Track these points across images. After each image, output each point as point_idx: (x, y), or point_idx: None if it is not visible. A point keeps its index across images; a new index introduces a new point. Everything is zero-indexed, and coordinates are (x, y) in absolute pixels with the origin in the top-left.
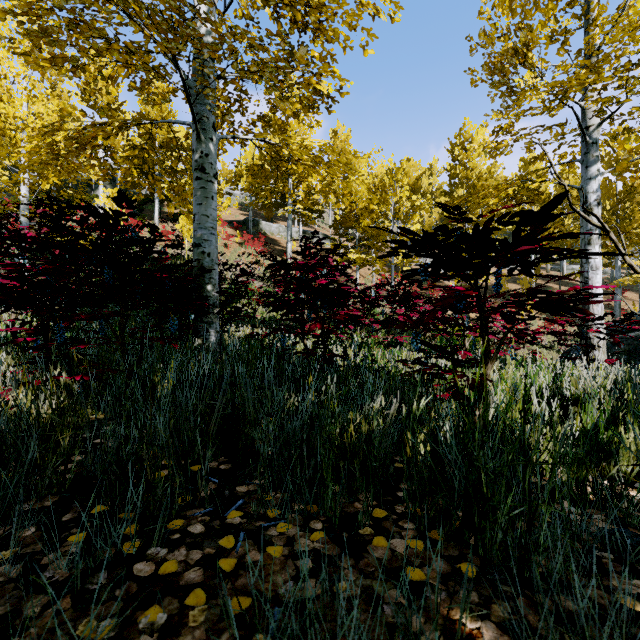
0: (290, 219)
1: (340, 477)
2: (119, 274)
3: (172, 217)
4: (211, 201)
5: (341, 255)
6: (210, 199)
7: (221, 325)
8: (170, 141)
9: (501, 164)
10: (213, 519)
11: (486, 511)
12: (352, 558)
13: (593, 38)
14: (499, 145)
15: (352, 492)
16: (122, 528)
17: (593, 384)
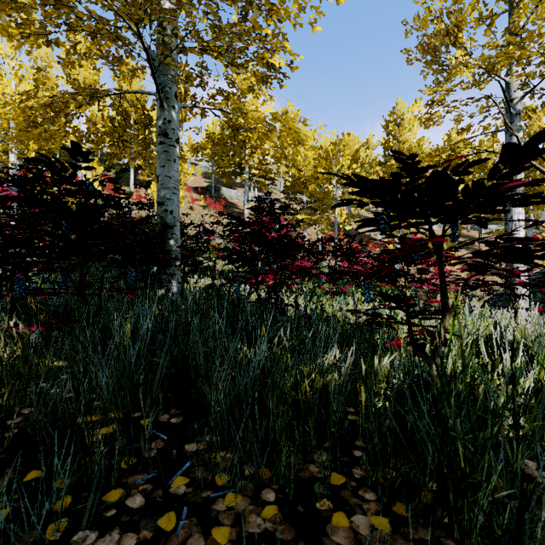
0: (247, 185)
1: (294, 440)
2: (73, 225)
3: (145, 184)
4: (173, 163)
5: (291, 214)
6: (172, 162)
7: (182, 276)
8: (143, 118)
9: (428, 139)
10: (155, 488)
11: (463, 489)
12: (309, 544)
13: (519, 17)
14: (433, 116)
15: (306, 453)
16: (43, 511)
17: (532, 332)
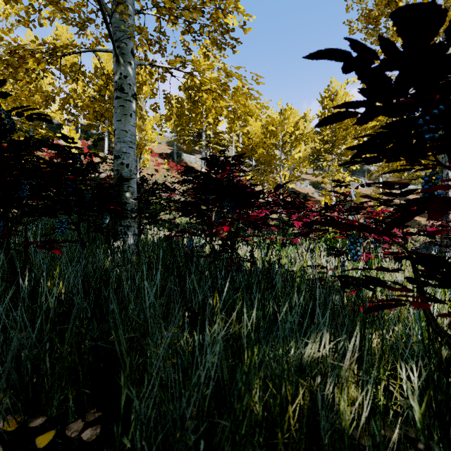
0: (204, 151)
1: None
2: None
3: None
4: (129, 118)
5: (243, 171)
6: (128, 116)
7: (139, 228)
8: None
9: None
10: None
11: None
12: None
13: None
14: None
15: None
16: None
17: None
